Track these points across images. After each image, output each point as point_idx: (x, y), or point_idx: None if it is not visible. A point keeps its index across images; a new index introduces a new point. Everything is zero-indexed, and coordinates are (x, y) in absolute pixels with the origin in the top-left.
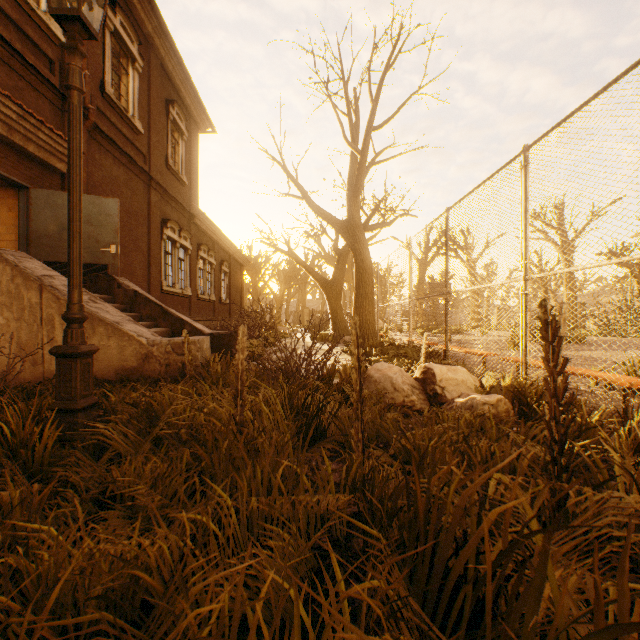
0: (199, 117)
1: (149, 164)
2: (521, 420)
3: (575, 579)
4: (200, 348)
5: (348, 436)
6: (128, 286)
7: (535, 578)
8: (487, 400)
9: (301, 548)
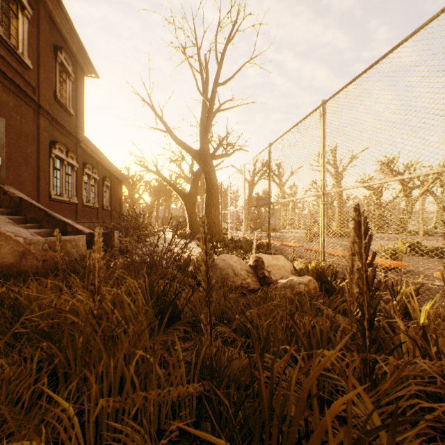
0: (84, 64)
1: (38, 95)
2: (326, 295)
3: None
4: (76, 245)
5: (199, 316)
6: (13, 193)
7: None
8: (302, 281)
9: None
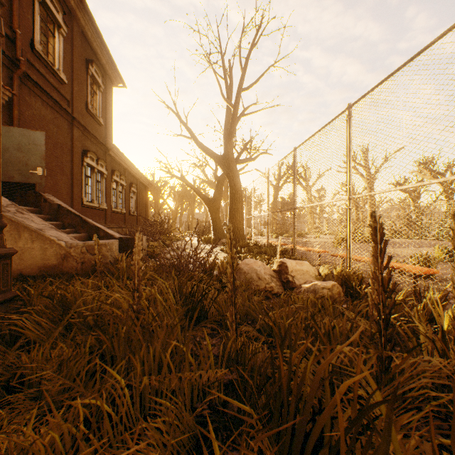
0: (113, 75)
1: (72, 107)
2: (349, 300)
3: (413, 443)
4: (110, 249)
5: (225, 316)
6: (53, 201)
7: (381, 444)
8: (325, 285)
9: (185, 419)
